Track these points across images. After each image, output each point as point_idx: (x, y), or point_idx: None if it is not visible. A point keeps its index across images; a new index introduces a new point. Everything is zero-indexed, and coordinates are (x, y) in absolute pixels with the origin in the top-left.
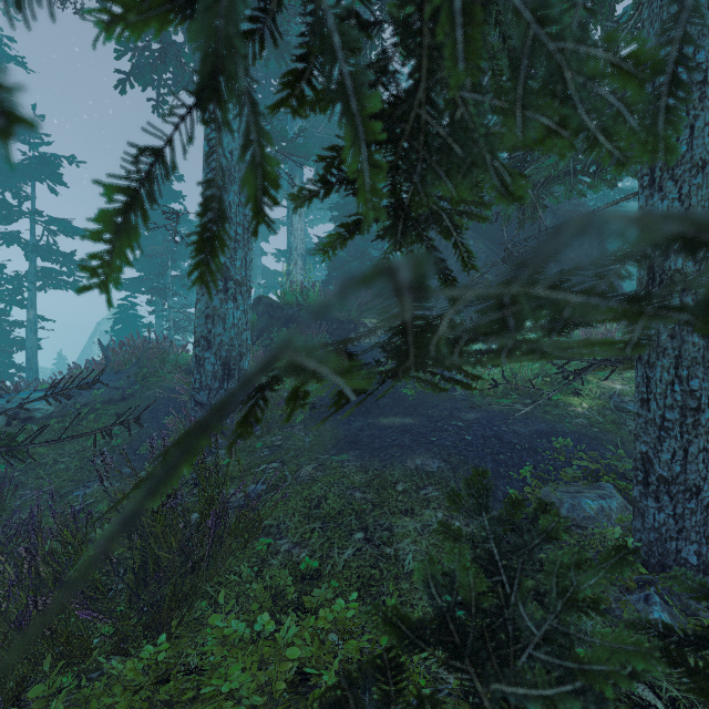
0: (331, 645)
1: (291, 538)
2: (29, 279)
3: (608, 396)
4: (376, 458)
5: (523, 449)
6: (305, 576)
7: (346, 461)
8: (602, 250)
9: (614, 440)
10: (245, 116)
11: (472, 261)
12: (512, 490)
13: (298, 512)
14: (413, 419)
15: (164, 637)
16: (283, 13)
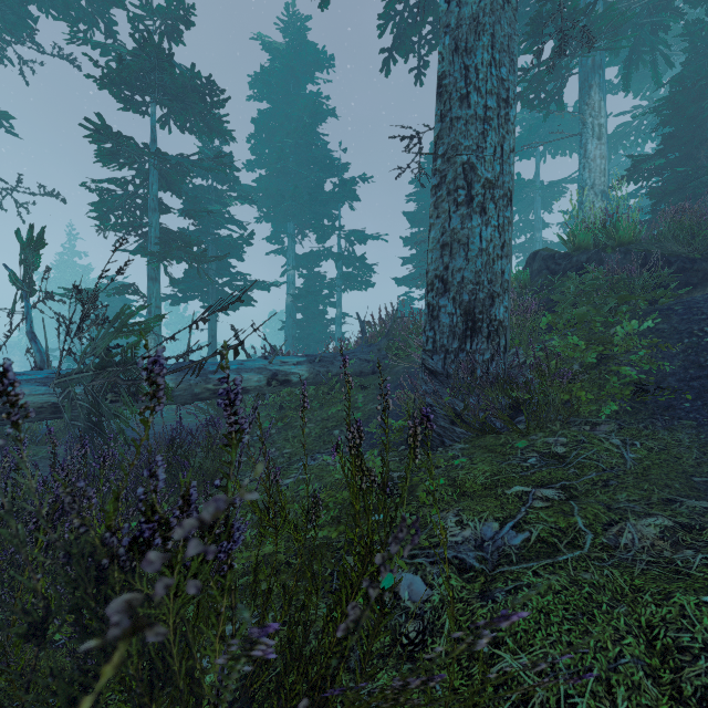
0: None
1: None
2: (337, 284)
3: None
4: None
5: None
6: None
7: None
8: None
9: None
10: None
11: None
12: None
13: (624, 688)
14: None
15: None
16: None
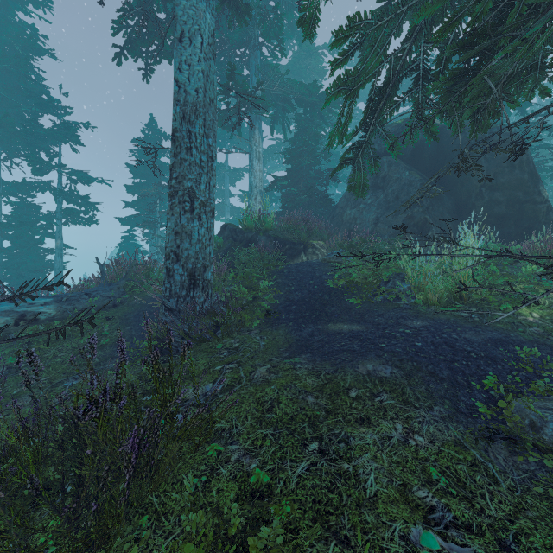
0: None
1: (243, 445)
2: (57, 217)
3: None
4: (326, 362)
5: (479, 357)
6: (254, 493)
7: (298, 364)
8: (532, 175)
9: None
10: (209, 60)
11: (408, 189)
12: (478, 402)
13: (250, 415)
14: (360, 326)
15: None
16: None
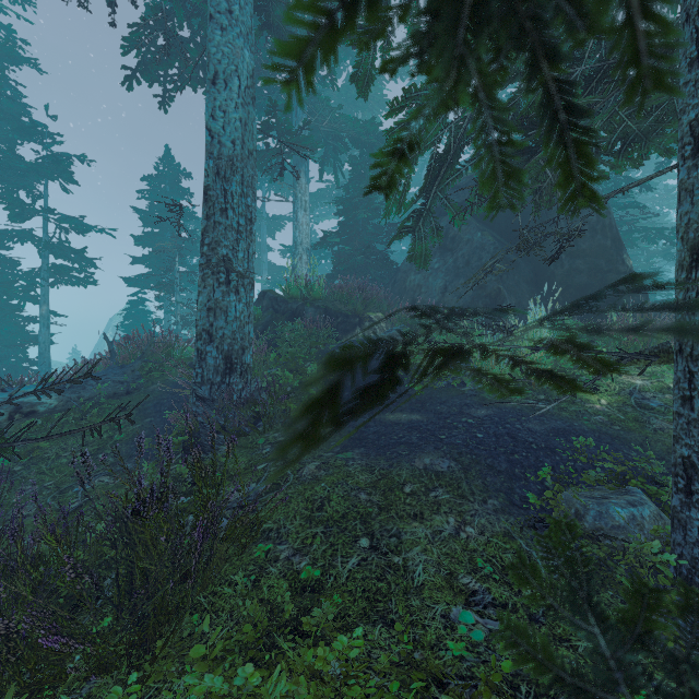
0: (333, 675)
1: (292, 544)
2: (42, 276)
3: (628, 392)
4: (382, 456)
5: (539, 448)
6: (305, 588)
7: (350, 459)
8: (615, 241)
9: (638, 439)
10: (248, 105)
11: (480, 254)
12: (530, 494)
13: (299, 514)
14: (421, 415)
15: (135, 676)
16: (286, 2)
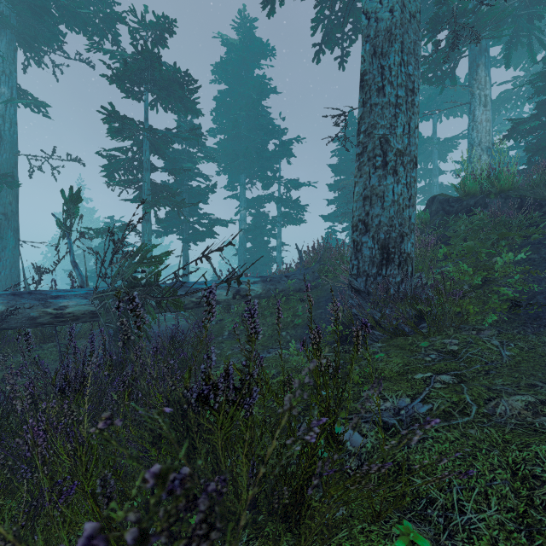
0: None
1: None
2: (277, 220)
3: None
4: None
5: None
6: None
7: None
8: None
9: None
10: None
11: None
12: None
13: (496, 497)
14: None
15: None
16: None
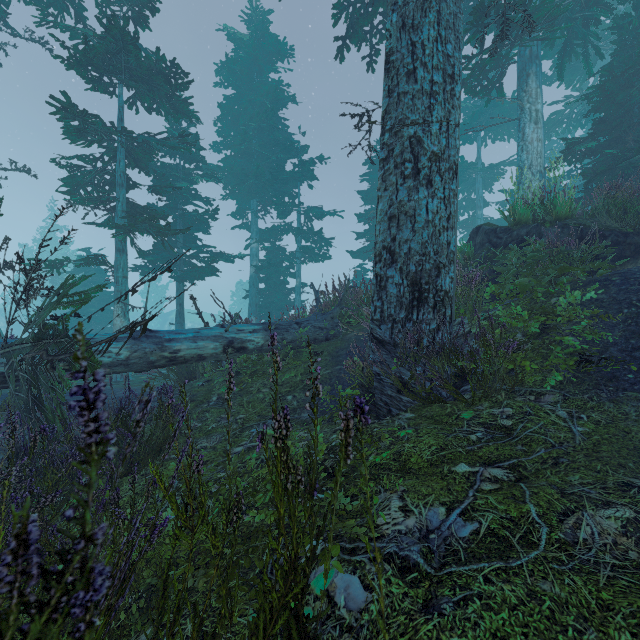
0: None
1: None
2: (296, 256)
3: None
4: None
5: None
6: None
7: None
8: None
9: None
10: None
11: None
12: None
13: None
14: None
15: None
16: None
